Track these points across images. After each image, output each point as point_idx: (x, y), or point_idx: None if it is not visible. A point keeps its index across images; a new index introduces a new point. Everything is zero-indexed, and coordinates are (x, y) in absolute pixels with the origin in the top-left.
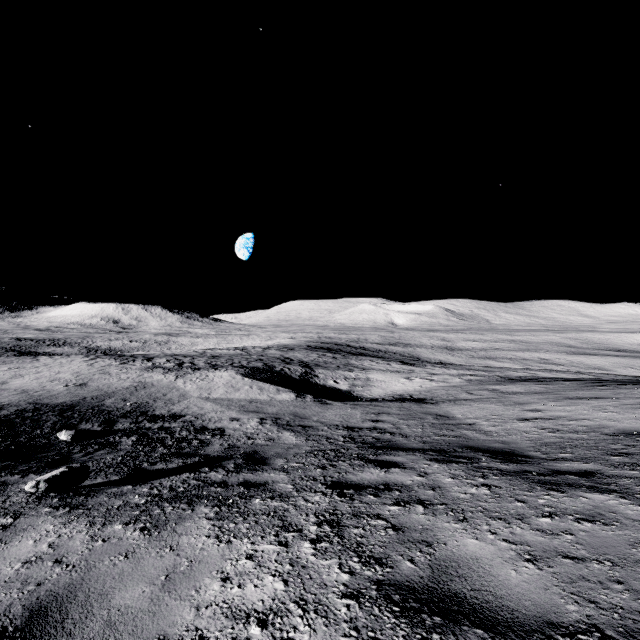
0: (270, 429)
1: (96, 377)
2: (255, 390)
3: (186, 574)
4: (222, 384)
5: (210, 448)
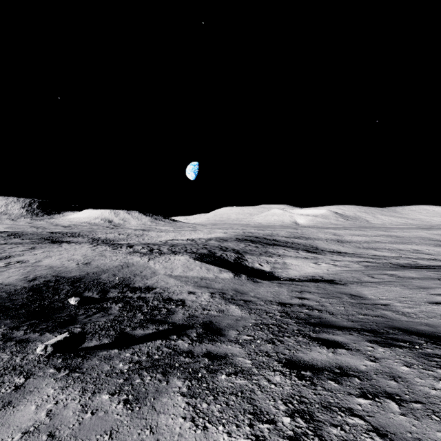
0: (219, 302)
1: (96, 258)
2: (204, 270)
3: None
4: (180, 265)
5: (175, 316)
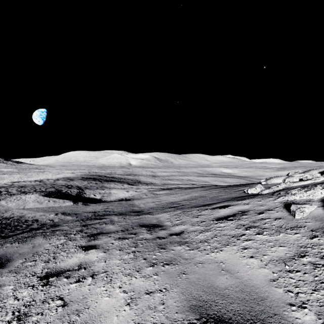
0: (60, 216)
1: None
2: (51, 202)
3: (39, 245)
4: (31, 201)
5: (33, 226)
